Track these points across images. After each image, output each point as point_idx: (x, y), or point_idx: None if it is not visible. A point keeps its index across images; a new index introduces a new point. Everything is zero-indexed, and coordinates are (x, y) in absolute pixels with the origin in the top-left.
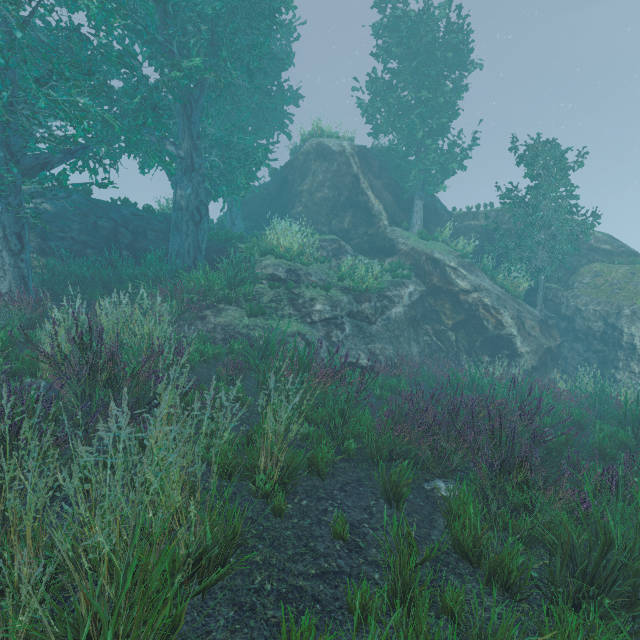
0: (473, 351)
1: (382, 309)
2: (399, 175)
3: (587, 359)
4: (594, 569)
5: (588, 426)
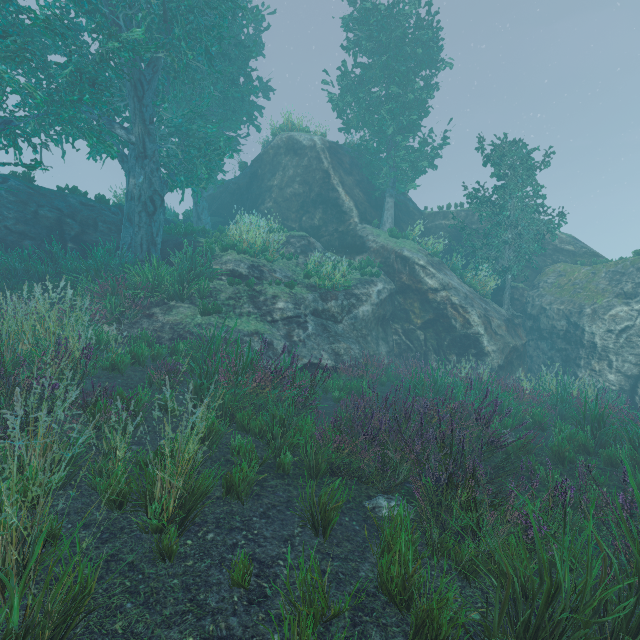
0: (441, 350)
1: (349, 307)
2: (371, 172)
3: (551, 357)
4: (538, 621)
5: (549, 427)
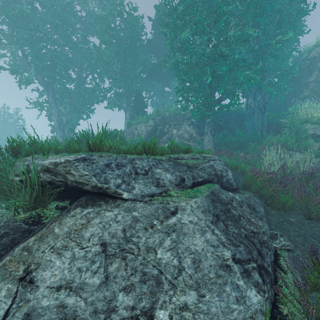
0: None
1: None
2: None
3: None
4: None
5: None
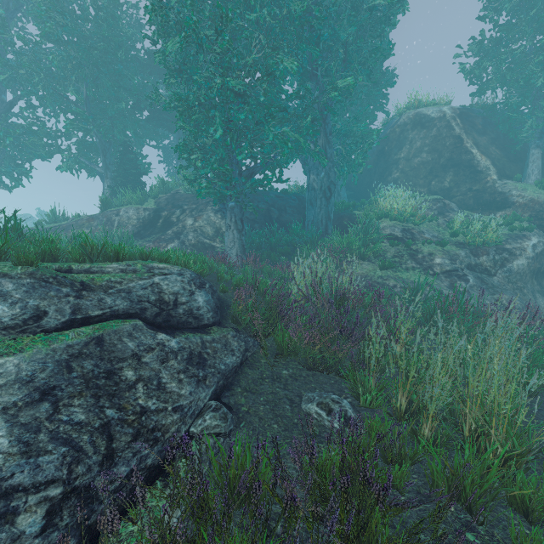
0: None
1: (502, 261)
2: (508, 127)
3: None
4: None
5: None
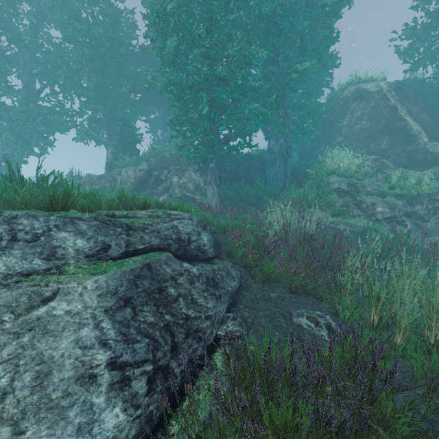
0: None
1: (434, 210)
2: (437, 98)
3: None
4: None
5: None
